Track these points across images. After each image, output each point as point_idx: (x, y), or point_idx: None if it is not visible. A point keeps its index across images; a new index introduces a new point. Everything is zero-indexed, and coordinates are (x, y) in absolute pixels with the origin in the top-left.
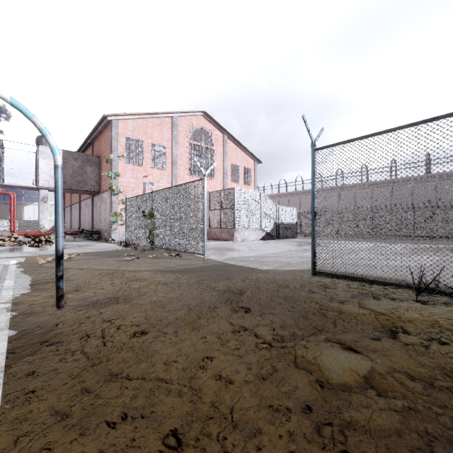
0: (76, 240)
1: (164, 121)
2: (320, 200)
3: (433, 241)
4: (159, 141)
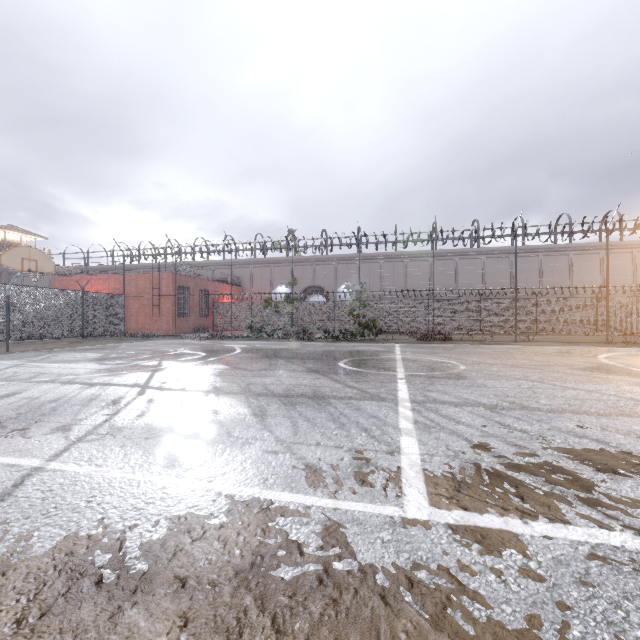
0: None
1: None
2: None
3: None
4: None
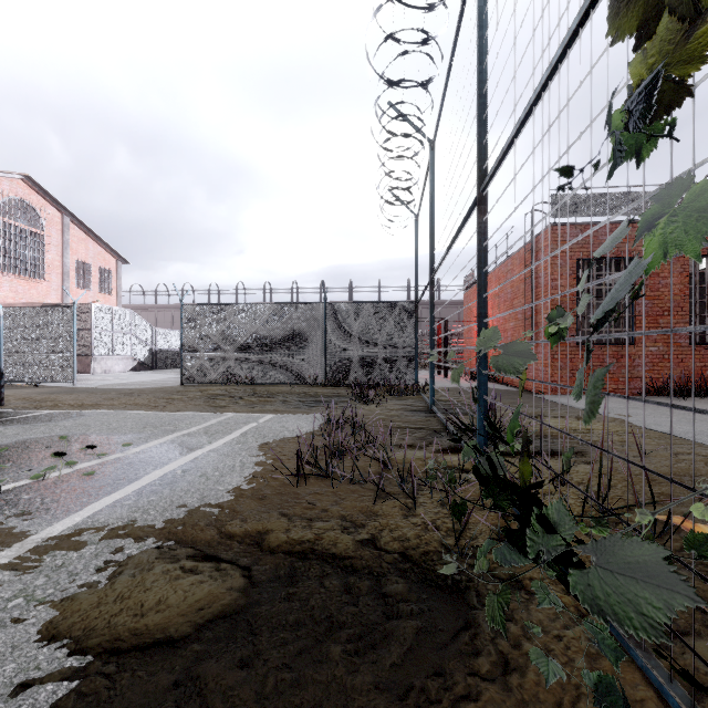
0: None
1: None
2: None
3: None
4: None
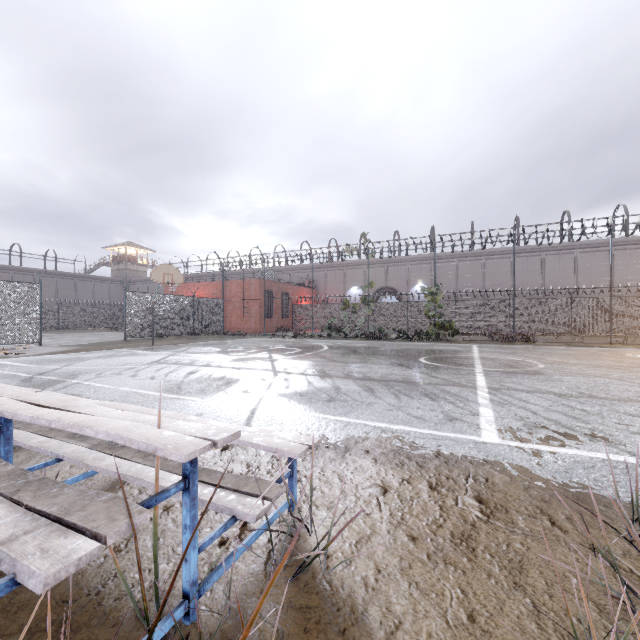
0: None
1: None
2: None
3: None
4: None
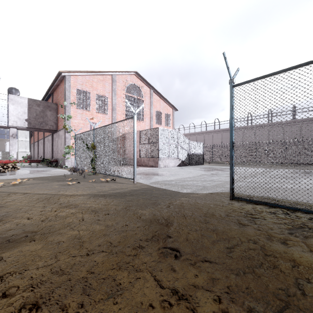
0: (39, 166)
1: (106, 78)
2: (219, 138)
3: (302, 167)
4: (102, 92)
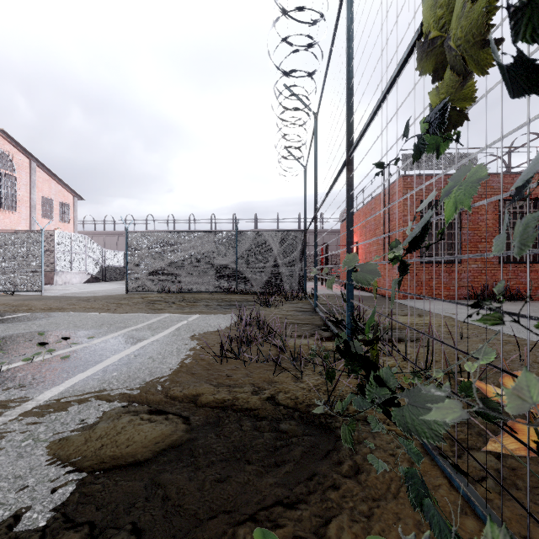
0: None
1: None
2: None
3: None
4: None
